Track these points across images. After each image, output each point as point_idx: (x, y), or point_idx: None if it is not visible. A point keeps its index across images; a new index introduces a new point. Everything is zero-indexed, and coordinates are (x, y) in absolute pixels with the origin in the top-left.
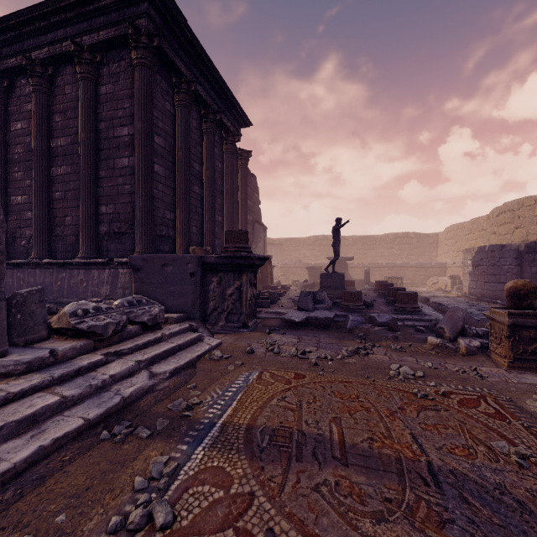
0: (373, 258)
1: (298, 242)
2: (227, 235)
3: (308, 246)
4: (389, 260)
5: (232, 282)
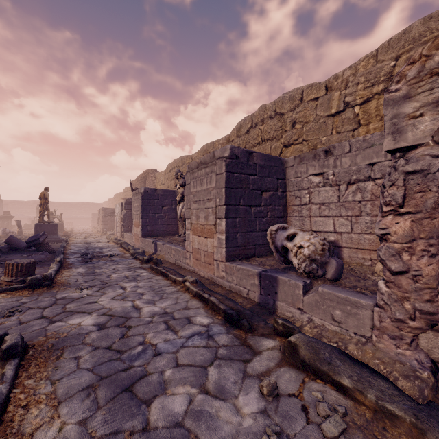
0: (71, 214)
1: (21, 204)
2: (5, 212)
3: (29, 206)
4: (79, 215)
5: (6, 221)
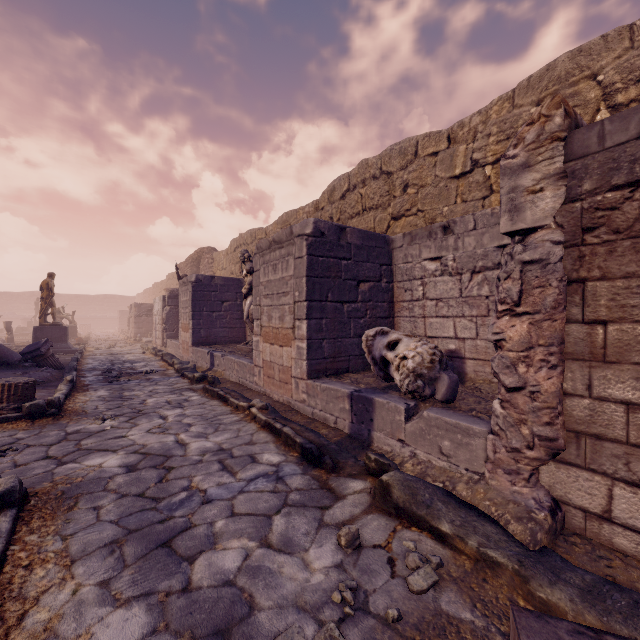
0: (88, 312)
1: (11, 297)
2: None
3: (23, 300)
4: (101, 314)
5: None
